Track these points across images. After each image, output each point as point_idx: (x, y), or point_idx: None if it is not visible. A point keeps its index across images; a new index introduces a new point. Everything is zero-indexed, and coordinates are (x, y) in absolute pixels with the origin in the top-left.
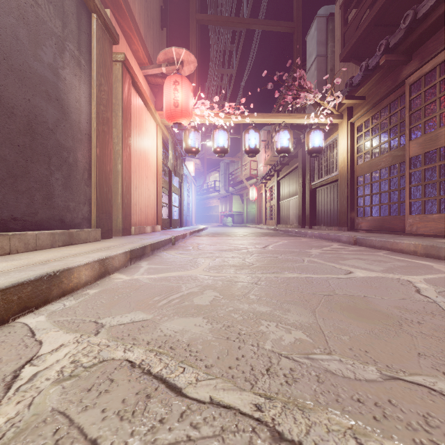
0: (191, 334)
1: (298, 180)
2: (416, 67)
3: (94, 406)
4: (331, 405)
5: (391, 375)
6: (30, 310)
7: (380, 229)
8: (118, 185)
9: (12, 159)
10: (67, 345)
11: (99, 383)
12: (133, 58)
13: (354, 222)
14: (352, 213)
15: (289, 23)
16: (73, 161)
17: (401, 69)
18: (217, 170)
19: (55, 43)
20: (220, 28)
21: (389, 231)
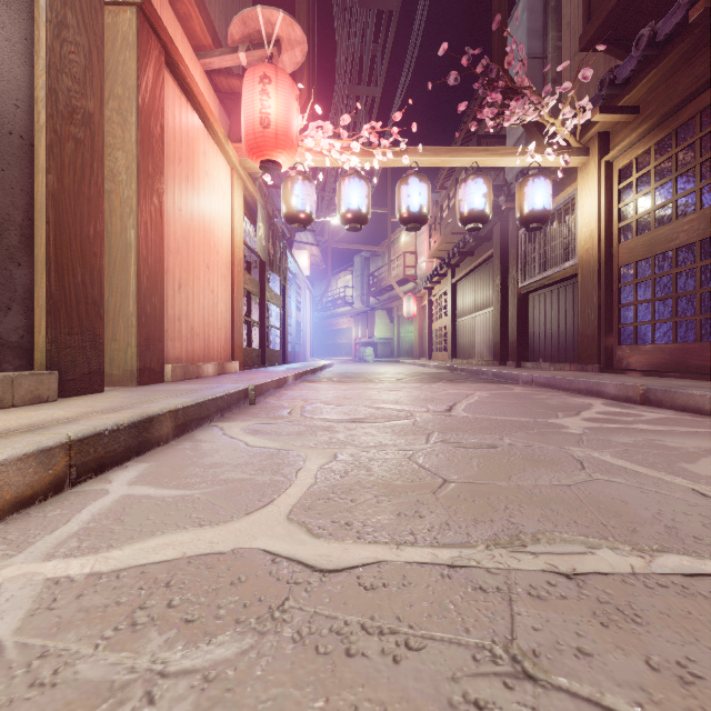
0: None
1: (493, 280)
2: None
3: None
4: None
5: None
6: None
7: (677, 368)
8: (129, 275)
9: None
10: None
11: None
12: (178, 27)
13: (614, 356)
14: (608, 337)
15: None
16: None
17: None
18: (349, 270)
19: None
20: (354, 2)
21: (700, 374)
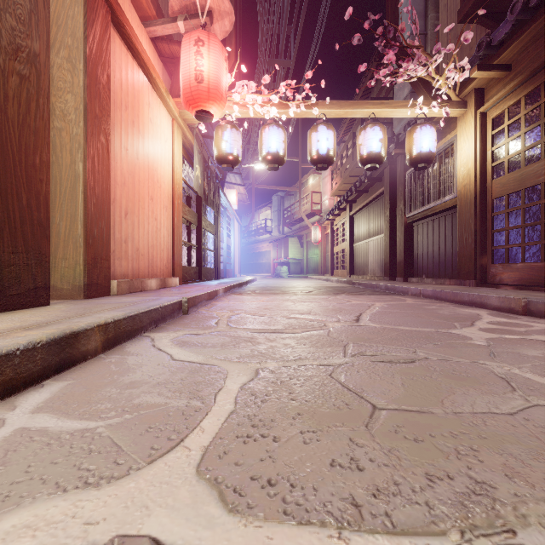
0: None
1: (384, 212)
2: None
3: None
4: None
5: None
6: None
7: None
8: (77, 202)
9: None
10: None
11: None
12: None
13: (488, 273)
14: (483, 257)
15: None
16: None
17: None
18: (268, 206)
19: None
20: None
21: None
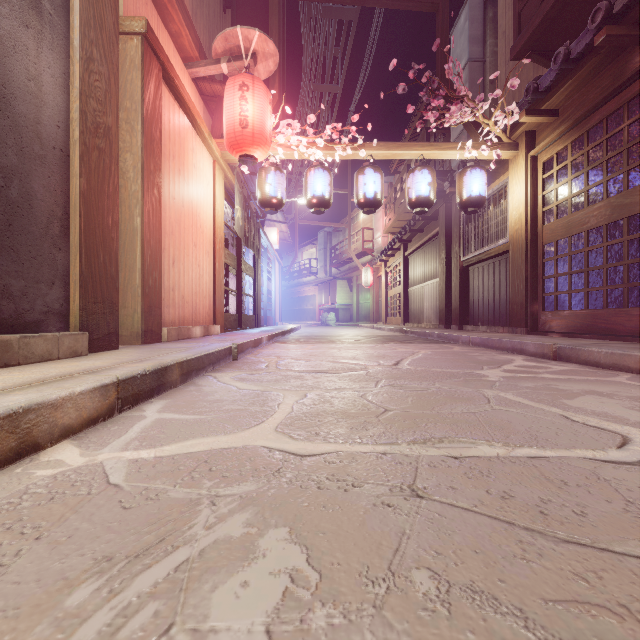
0: None
1: (439, 254)
2: None
3: None
4: None
5: None
6: None
7: (588, 331)
8: (135, 255)
9: None
10: None
11: None
12: (170, 43)
13: (538, 320)
14: (534, 304)
15: None
16: (20, 197)
17: (631, 55)
18: (313, 243)
19: None
20: (318, 14)
21: (606, 336)
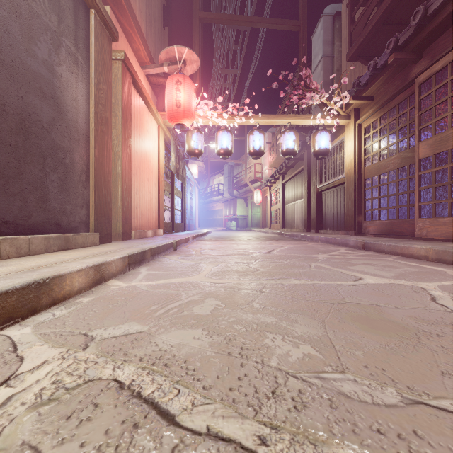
0: (189, 349)
1: (304, 183)
2: (427, 65)
3: (72, 438)
4: (347, 437)
5: (413, 398)
6: (16, 321)
7: (389, 233)
8: (118, 188)
9: (4, 159)
10: (50, 361)
11: (81, 409)
12: (133, 56)
13: (362, 226)
14: (359, 216)
15: (295, 22)
16: (69, 162)
17: (410, 68)
18: (221, 173)
19: (50, 38)
20: (224, 27)
21: (397, 236)
